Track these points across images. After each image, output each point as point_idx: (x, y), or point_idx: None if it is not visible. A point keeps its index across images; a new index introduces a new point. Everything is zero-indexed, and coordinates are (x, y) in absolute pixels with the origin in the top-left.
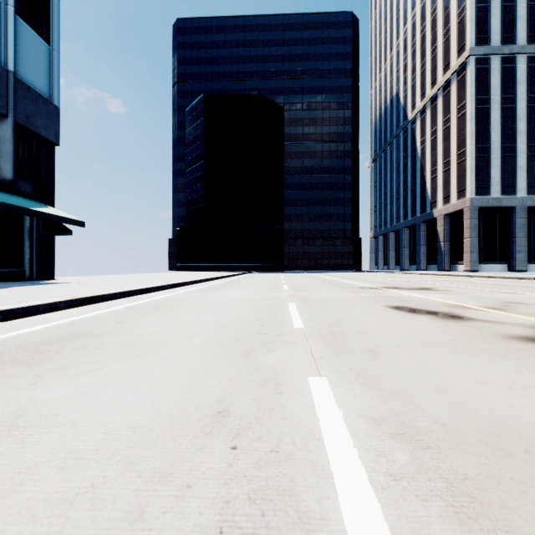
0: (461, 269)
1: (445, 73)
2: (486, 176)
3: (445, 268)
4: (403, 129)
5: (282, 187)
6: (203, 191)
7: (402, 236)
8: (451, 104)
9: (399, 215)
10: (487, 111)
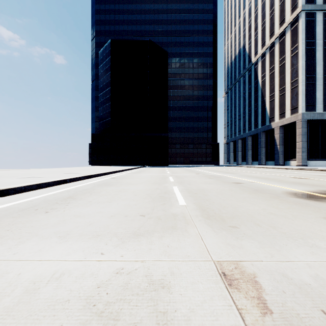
0: (293, 164)
1: (281, 26)
2: (313, 98)
3: (280, 163)
4: (248, 70)
5: (166, 107)
6: (110, 109)
7: (247, 141)
8: (286, 47)
9: (245, 127)
10: (314, 51)
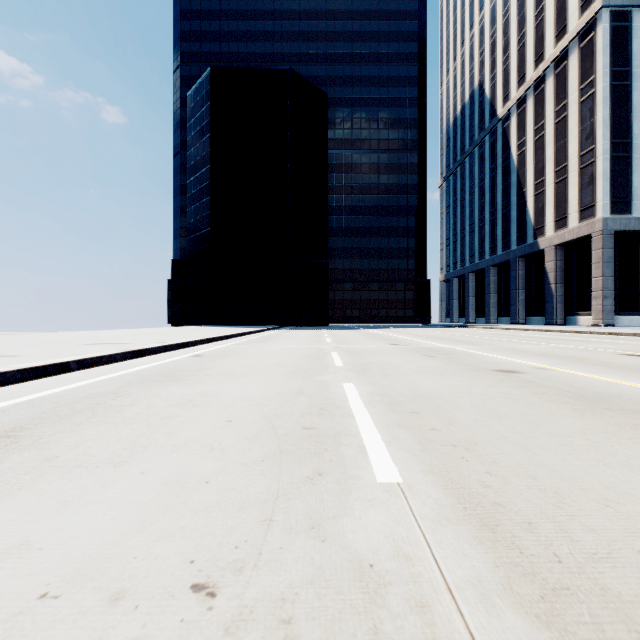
0: (583, 323)
1: (559, 41)
2: (626, 186)
3: (557, 321)
4: (489, 132)
5: (324, 207)
6: (210, 210)
7: (488, 277)
8: (570, 84)
9: (484, 249)
10: (627, 90)
